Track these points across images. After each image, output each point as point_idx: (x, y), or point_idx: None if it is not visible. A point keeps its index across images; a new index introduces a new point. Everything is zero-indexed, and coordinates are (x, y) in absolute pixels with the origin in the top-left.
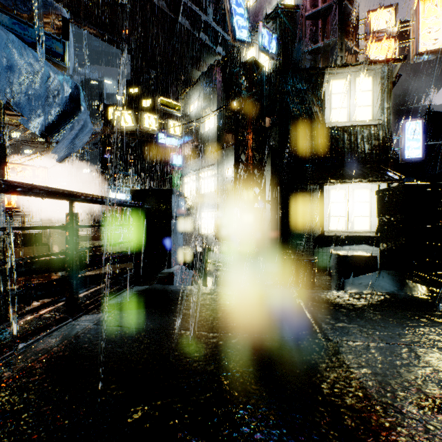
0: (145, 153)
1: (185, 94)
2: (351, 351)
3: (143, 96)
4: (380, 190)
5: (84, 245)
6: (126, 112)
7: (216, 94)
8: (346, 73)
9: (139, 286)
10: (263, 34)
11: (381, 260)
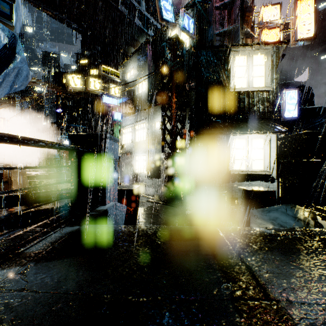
0: (92, 111)
1: (123, 64)
2: (309, 323)
3: (91, 66)
4: (282, 137)
5: (39, 182)
6: (75, 76)
7: (147, 65)
8: (246, 51)
9: (69, 226)
10: (184, 18)
11: (283, 195)
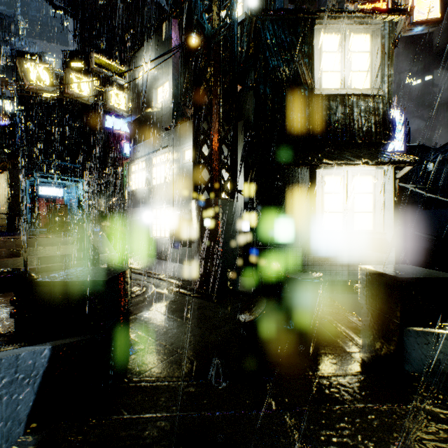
0: (91, 142)
1: (132, 57)
2: None
3: (89, 73)
4: None
5: None
6: (41, 66)
7: (171, 54)
8: (340, 25)
9: None
10: None
11: None
